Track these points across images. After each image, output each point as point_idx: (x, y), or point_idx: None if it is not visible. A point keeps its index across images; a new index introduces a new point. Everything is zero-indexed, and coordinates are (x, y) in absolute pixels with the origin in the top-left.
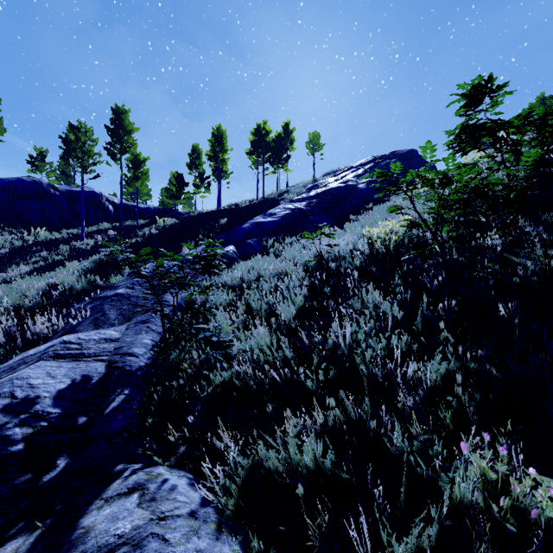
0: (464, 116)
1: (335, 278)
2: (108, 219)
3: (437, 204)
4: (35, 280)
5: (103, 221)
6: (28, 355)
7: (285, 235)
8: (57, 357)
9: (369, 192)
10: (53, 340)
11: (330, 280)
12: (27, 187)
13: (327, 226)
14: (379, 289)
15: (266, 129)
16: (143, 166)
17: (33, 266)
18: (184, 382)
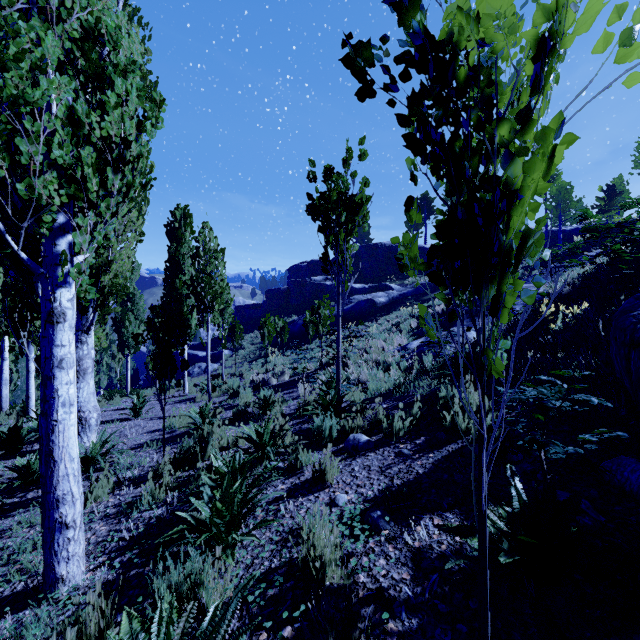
0: None
1: None
2: None
3: None
4: None
5: None
6: None
7: None
8: None
9: None
10: None
11: None
12: None
13: None
14: None
15: None
16: (566, 192)
17: None
18: None
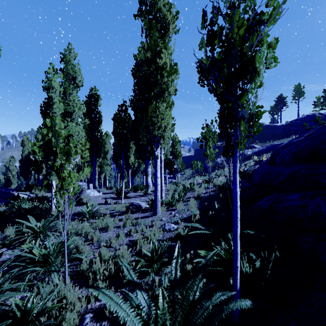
0: None
1: None
2: None
3: None
4: None
5: None
6: None
7: None
8: None
9: None
10: None
11: None
12: (309, 117)
13: None
14: None
15: None
16: None
17: None
18: None
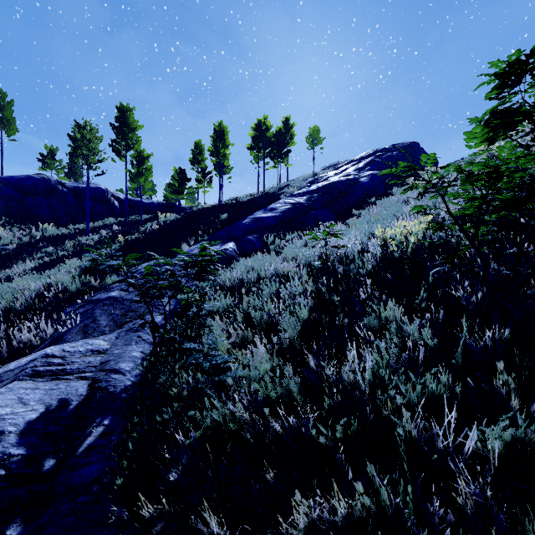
0: (496, 99)
1: (344, 284)
2: (113, 214)
3: (476, 204)
4: (32, 279)
5: (108, 216)
6: (8, 370)
7: (286, 230)
8: (35, 375)
9: (371, 185)
10: (39, 349)
11: (337, 284)
12: (36, 184)
13: (333, 226)
14: (396, 299)
15: (267, 124)
16: (146, 162)
17: (38, 262)
18: (172, 410)
